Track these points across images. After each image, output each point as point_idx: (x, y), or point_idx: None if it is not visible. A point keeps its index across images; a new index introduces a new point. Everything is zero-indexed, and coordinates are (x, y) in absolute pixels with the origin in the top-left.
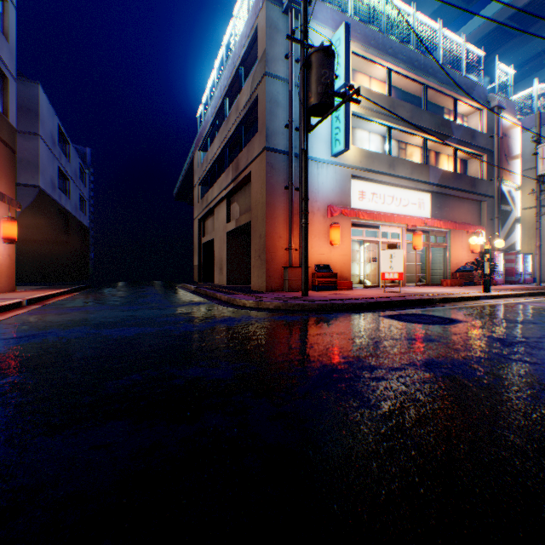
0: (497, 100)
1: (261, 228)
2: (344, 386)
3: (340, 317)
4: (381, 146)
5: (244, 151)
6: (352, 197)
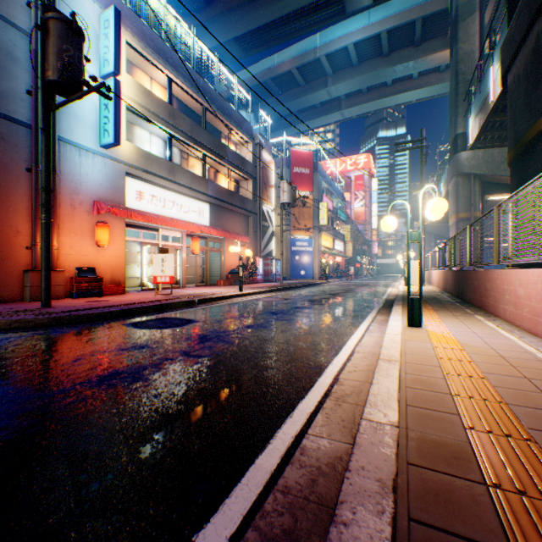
0: (260, 139)
1: None
2: None
3: (73, 331)
4: (165, 150)
5: None
6: (128, 195)
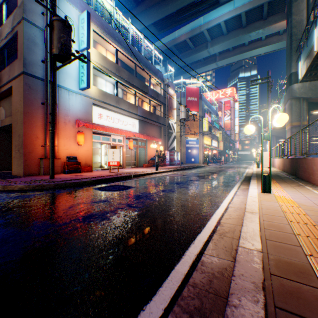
0: (167, 81)
1: (21, 130)
2: (10, 245)
3: (67, 191)
4: (114, 90)
5: (7, 69)
6: (94, 116)
